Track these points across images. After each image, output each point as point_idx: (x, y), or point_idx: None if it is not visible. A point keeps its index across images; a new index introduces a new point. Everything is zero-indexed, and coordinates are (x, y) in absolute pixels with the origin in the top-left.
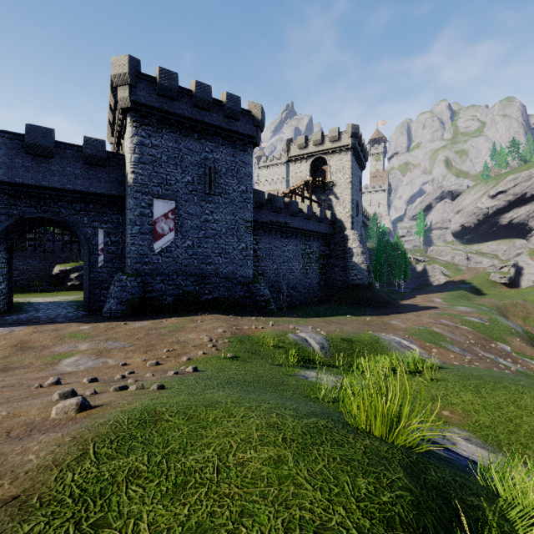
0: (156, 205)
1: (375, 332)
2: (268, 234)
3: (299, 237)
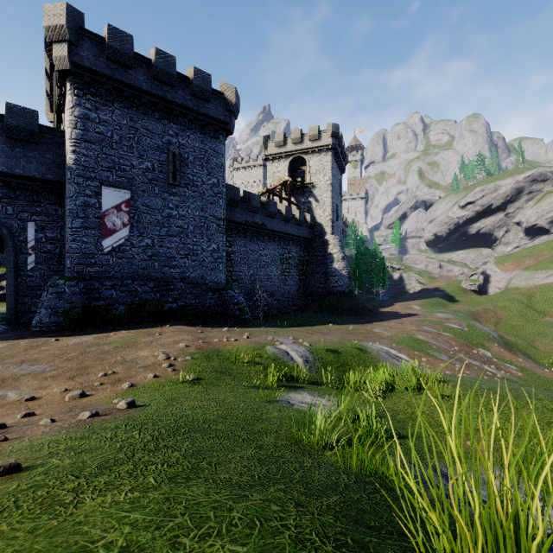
0: (105, 194)
1: (360, 341)
2: (243, 235)
3: (278, 240)
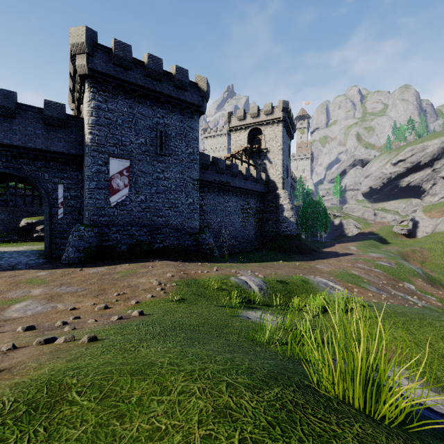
0: (112, 163)
1: (304, 275)
2: (212, 191)
3: (239, 195)
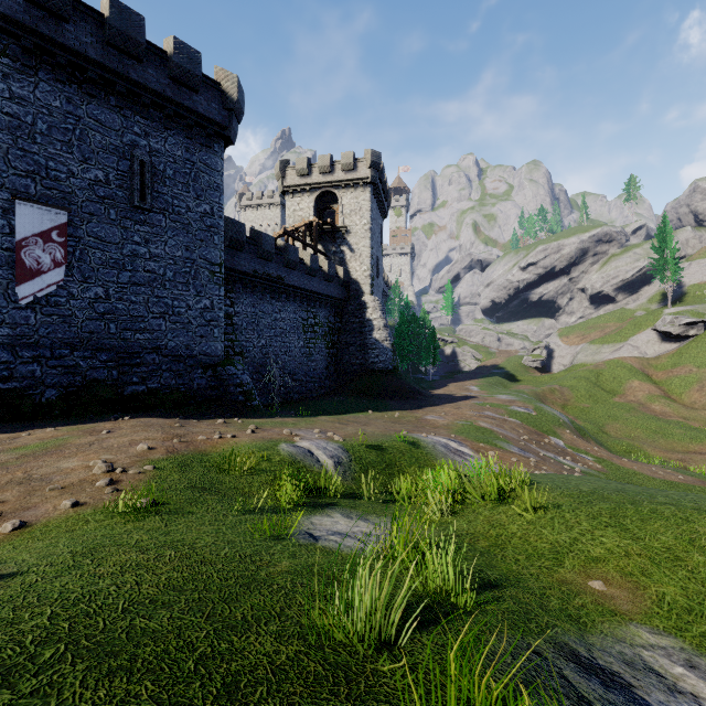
0: (21, 213)
1: (411, 432)
2: (251, 291)
3: (300, 300)
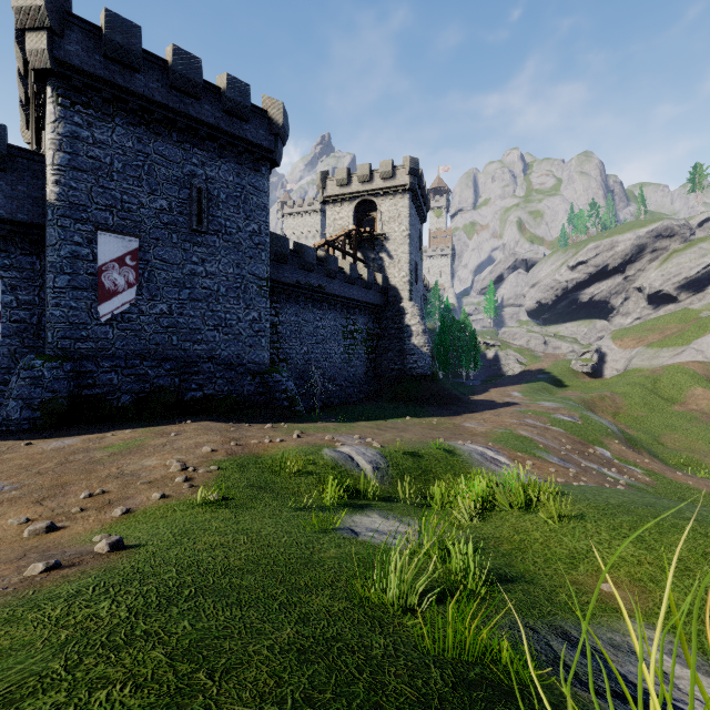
0: (102, 242)
1: (447, 440)
2: (294, 301)
3: (340, 308)
